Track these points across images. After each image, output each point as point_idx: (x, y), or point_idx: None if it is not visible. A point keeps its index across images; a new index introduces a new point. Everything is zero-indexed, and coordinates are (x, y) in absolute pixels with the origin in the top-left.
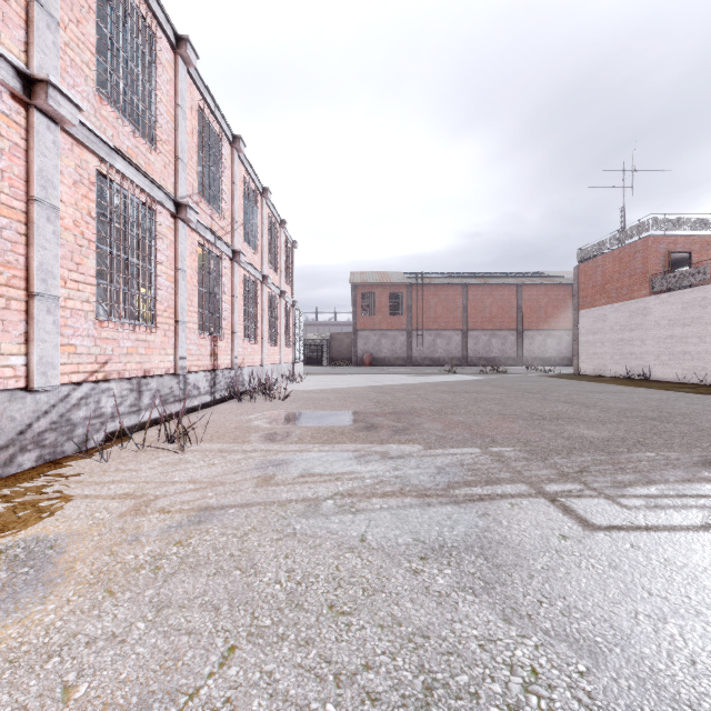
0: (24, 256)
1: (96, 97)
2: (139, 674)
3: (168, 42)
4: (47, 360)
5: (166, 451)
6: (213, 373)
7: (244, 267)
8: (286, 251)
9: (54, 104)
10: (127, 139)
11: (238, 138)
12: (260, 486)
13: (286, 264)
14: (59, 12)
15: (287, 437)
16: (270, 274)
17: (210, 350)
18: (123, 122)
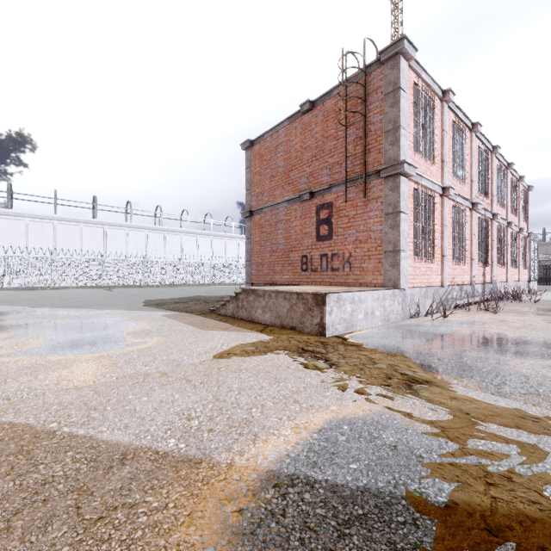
0: (440, 244)
1: (452, 178)
2: (541, 334)
3: (468, 130)
4: (445, 277)
5: (488, 313)
6: (483, 285)
7: (497, 221)
8: (522, 197)
9: (450, 193)
10: (458, 187)
11: (495, 147)
12: (549, 323)
13: (522, 207)
14: (447, 159)
15: (550, 315)
16: (511, 219)
17: (482, 272)
18: (457, 181)
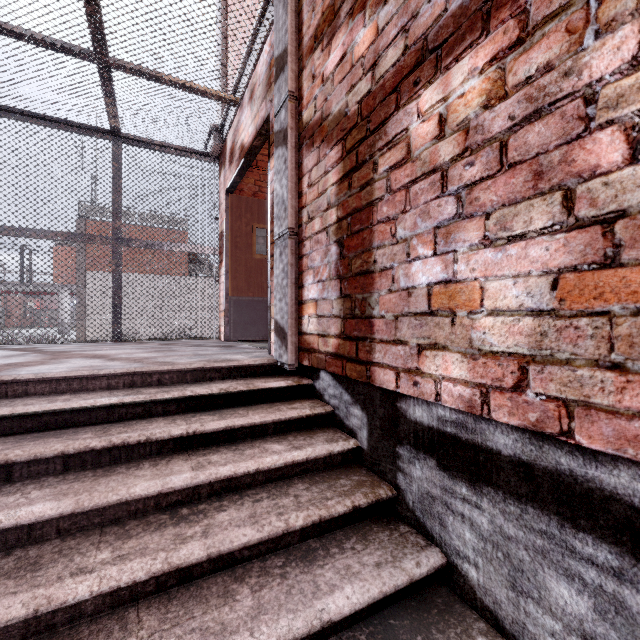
0: None
1: None
2: None
3: None
4: None
5: None
6: None
7: None
8: None
9: None
10: None
11: None
12: None
13: None
14: None
15: None
16: None
17: None
18: None
